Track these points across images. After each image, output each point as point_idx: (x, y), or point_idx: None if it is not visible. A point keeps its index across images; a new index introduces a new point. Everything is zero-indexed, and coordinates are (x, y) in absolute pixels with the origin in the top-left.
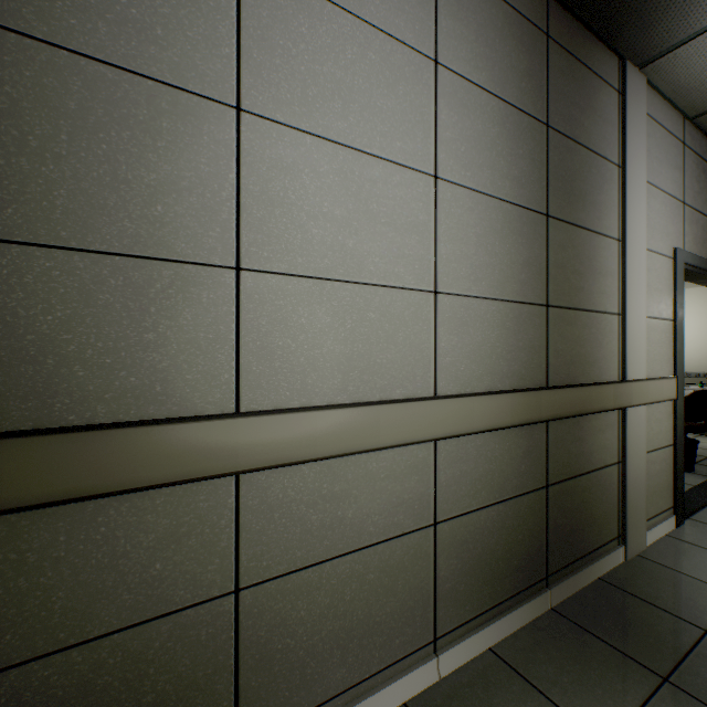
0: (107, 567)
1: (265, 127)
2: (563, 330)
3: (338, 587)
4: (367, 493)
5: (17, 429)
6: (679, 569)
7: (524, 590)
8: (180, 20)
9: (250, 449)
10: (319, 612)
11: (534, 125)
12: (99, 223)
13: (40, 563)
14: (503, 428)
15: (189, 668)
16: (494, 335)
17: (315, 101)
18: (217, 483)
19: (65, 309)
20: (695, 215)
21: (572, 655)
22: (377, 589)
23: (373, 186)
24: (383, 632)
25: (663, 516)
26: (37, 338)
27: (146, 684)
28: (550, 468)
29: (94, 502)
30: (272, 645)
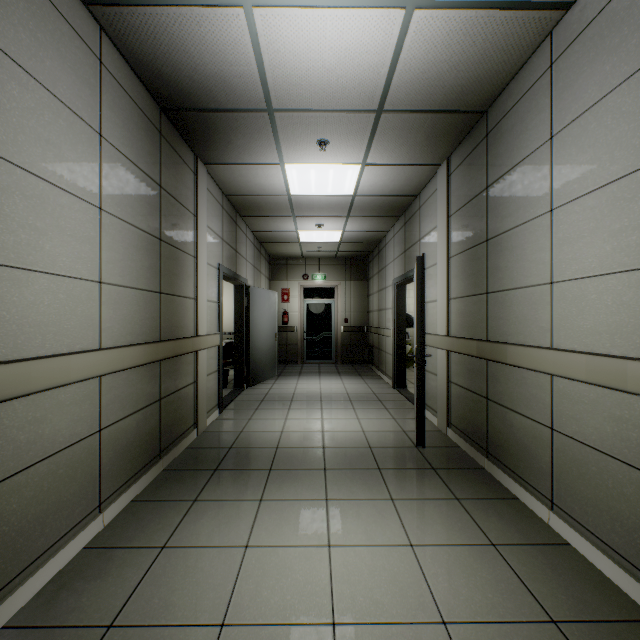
0: None
1: None
2: (169, 307)
3: (40, 482)
4: (59, 415)
5: None
6: (221, 430)
7: (149, 463)
8: None
9: None
10: (27, 503)
11: (154, 185)
12: None
13: None
14: (140, 365)
15: None
16: (134, 310)
17: (24, 144)
18: None
19: None
20: (228, 247)
21: (177, 481)
22: (65, 479)
23: (63, 209)
24: (69, 507)
25: (214, 410)
26: None
27: None
28: (163, 389)
29: None
30: None
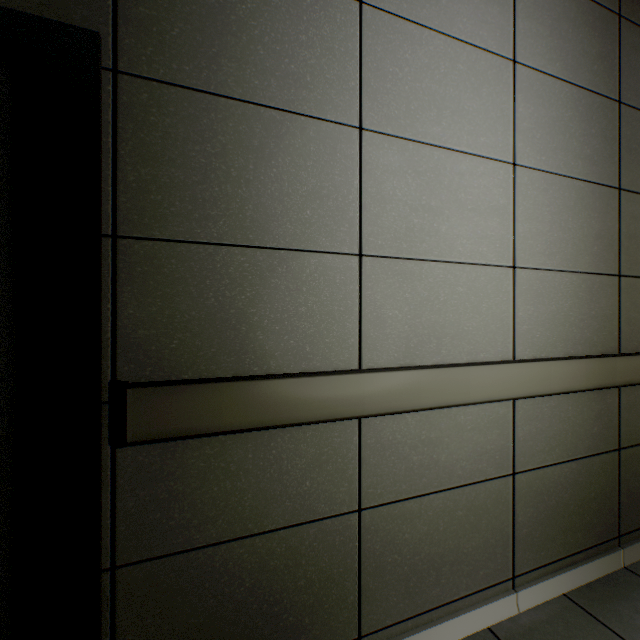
0: (276, 480)
1: (379, 140)
2: (636, 299)
3: (433, 518)
4: (456, 441)
5: (224, 376)
6: None
7: (595, 545)
8: (321, 67)
9: (372, 398)
10: (419, 537)
11: (605, 104)
12: (271, 227)
13: (237, 472)
14: (577, 391)
15: (327, 565)
16: (567, 304)
17: (415, 113)
18: (345, 423)
19: (252, 291)
20: None
21: None
22: (464, 524)
23: (461, 178)
24: (469, 562)
25: None
26: (235, 312)
27: (300, 571)
28: (622, 432)
29: (268, 431)
30: (384, 558)
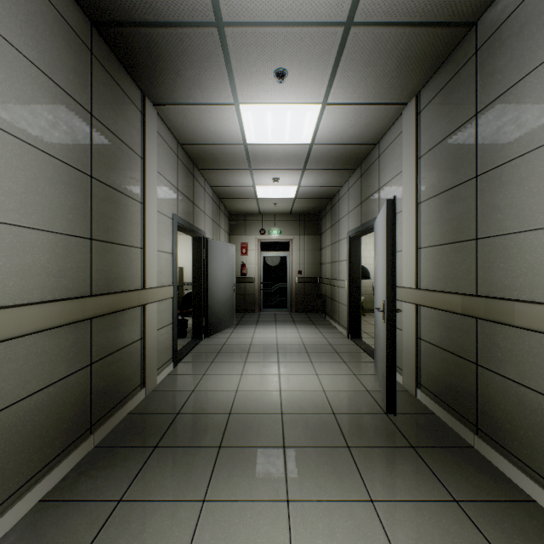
0: None
1: None
2: (105, 257)
3: None
4: None
5: None
6: (172, 389)
7: (73, 443)
8: None
9: None
10: None
11: (81, 110)
12: None
13: None
14: (53, 328)
15: None
16: (45, 258)
17: None
18: None
19: None
20: (184, 197)
21: (106, 466)
22: None
23: None
24: None
25: (167, 364)
26: None
27: None
28: (95, 351)
29: None
30: None
